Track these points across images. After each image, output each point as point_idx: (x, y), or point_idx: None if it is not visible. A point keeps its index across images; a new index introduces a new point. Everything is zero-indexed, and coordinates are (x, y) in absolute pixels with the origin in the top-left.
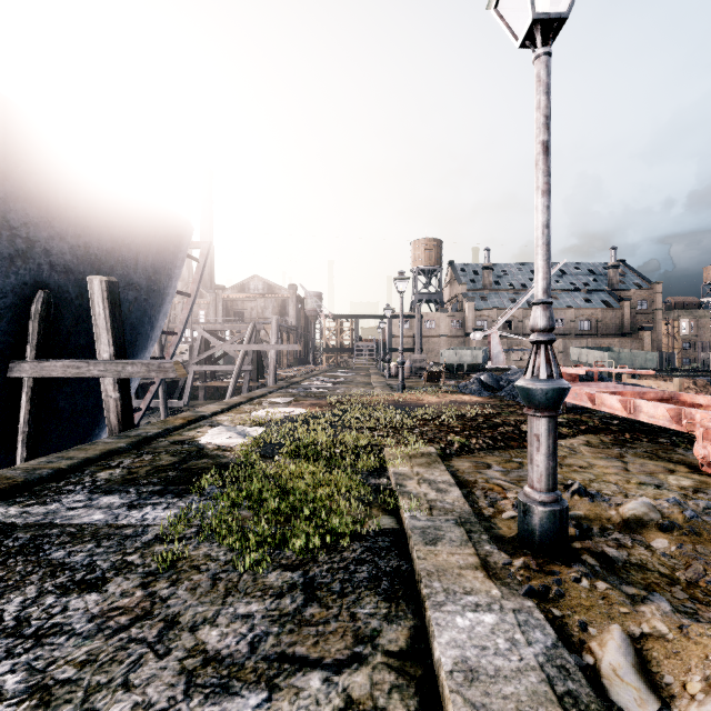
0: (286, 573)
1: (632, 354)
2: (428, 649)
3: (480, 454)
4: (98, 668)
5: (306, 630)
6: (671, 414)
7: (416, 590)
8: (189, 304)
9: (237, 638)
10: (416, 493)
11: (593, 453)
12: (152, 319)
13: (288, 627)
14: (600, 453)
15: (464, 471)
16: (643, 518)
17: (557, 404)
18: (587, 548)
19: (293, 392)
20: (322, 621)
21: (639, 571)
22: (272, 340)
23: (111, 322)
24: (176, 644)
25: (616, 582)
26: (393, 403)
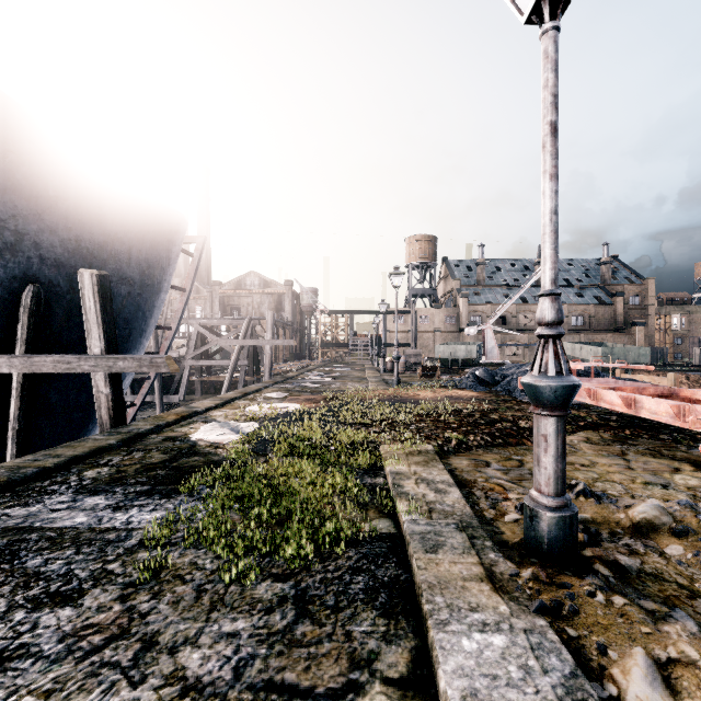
0: (276, 584)
1: (625, 349)
2: (431, 675)
3: (478, 452)
4: (63, 699)
5: (296, 652)
6: (675, 411)
7: (416, 604)
8: (184, 299)
9: (220, 662)
10: (414, 494)
11: (594, 451)
12: (146, 314)
13: (277, 648)
14: (601, 451)
15: (463, 470)
16: (655, 522)
17: (566, 403)
18: (598, 556)
19: (289, 387)
20: (315, 641)
21: (655, 582)
22: (268, 335)
23: (102, 317)
24: (152, 670)
25: (632, 596)
26: (389, 399)
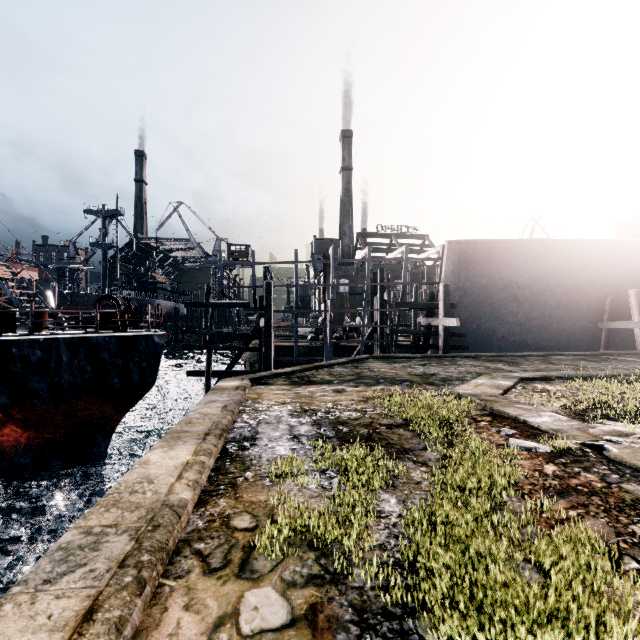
0: None
1: None
2: None
3: None
4: (628, 364)
5: None
6: None
7: None
8: None
9: None
10: None
11: None
12: None
13: None
14: None
15: None
16: None
17: None
18: None
19: None
20: None
21: None
22: None
23: (638, 307)
24: None
25: None
26: None
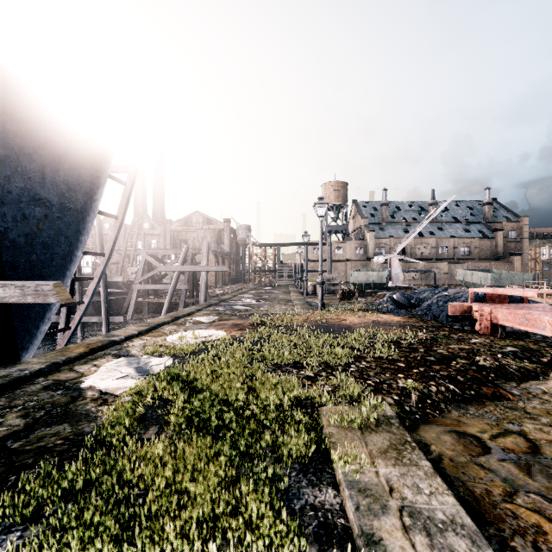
0: None
1: (511, 275)
2: None
3: (452, 414)
4: None
5: None
6: None
7: None
8: (116, 226)
9: None
10: None
11: None
12: (70, 238)
13: None
14: None
15: (454, 461)
16: None
17: None
18: None
19: (220, 310)
20: None
21: None
22: (203, 262)
23: None
24: None
25: None
26: (316, 324)
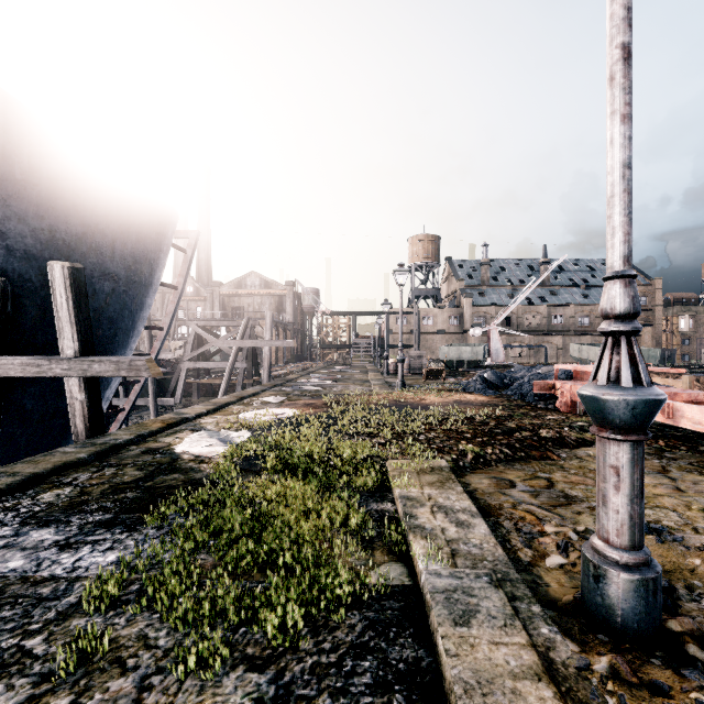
0: (249, 676)
1: None
2: None
3: (499, 468)
4: None
5: None
6: None
7: None
8: (176, 298)
9: None
10: (430, 529)
11: None
12: (133, 312)
13: None
14: None
15: (484, 491)
16: None
17: (647, 423)
18: (689, 631)
19: (288, 391)
20: None
21: None
22: (266, 336)
23: (75, 314)
24: None
25: None
26: (394, 404)
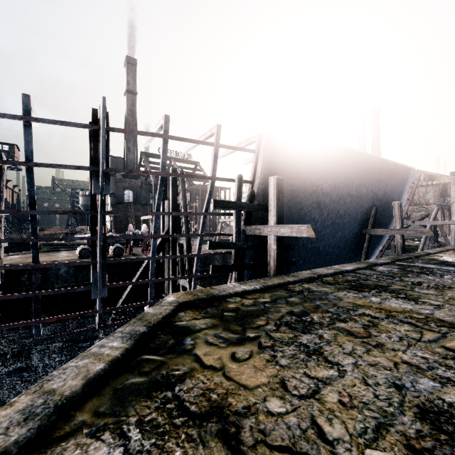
0: None
1: None
2: None
3: None
4: None
5: None
6: None
7: None
8: (408, 204)
9: None
10: None
11: None
12: None
13: None
14: None
15: None
16: None
17: None
18: None
19: None
20: None
21: None
22: (452, 218)
23: (400, 216)
24: None
25: None
26: None
